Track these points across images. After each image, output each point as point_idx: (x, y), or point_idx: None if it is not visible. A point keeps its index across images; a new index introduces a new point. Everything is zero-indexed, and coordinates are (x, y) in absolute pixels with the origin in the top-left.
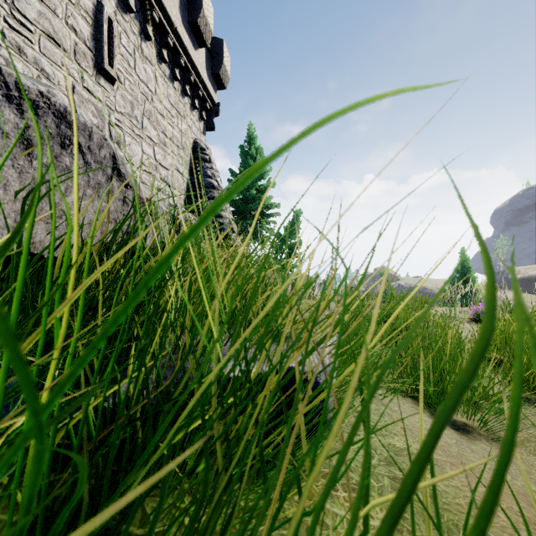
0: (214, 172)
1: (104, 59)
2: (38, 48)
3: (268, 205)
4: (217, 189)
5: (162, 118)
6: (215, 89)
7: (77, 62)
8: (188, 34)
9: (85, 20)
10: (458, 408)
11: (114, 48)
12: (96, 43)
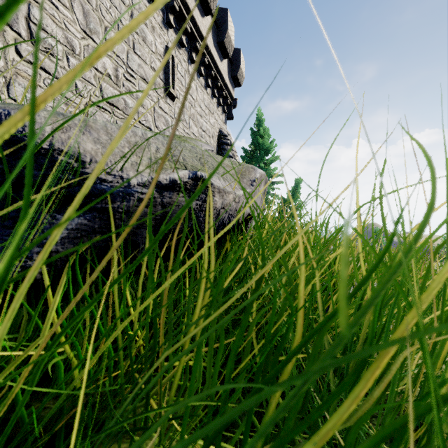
0: (234, 153)
1: (170, 85)
2: (138, 88)
3: (273, 175)
4: None
5: (200, 117)
6: (233, 87)
7: (156, 91)
8: (217, 51)
9: (159, 61)
10: None
11: (175, 76)
12: (165, 75)
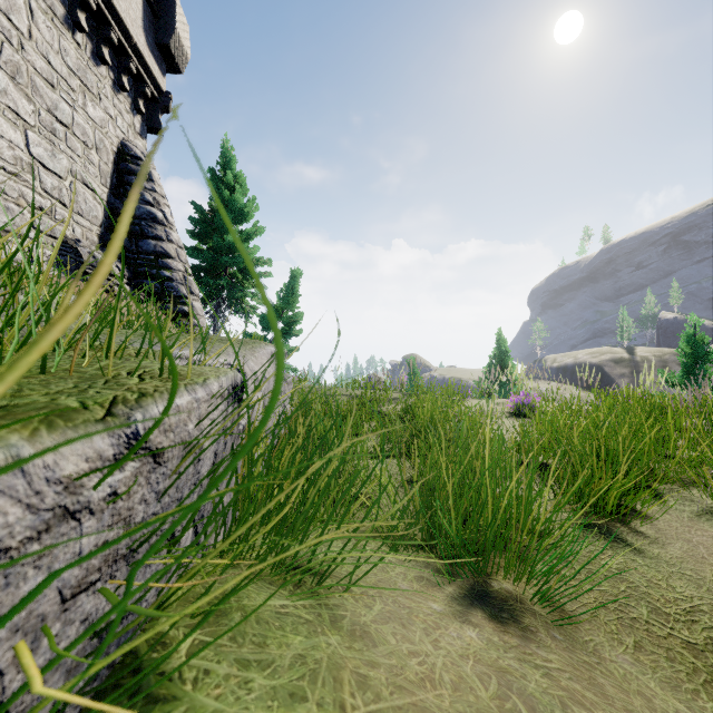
0: (158, 198)
1: None
2: None
3: (253, 260)
4: (162, 224)
5: (46, 85)
6: (163, 69)
7: None
8: None
9: None
10: (498, 558)
11: None
12: None
